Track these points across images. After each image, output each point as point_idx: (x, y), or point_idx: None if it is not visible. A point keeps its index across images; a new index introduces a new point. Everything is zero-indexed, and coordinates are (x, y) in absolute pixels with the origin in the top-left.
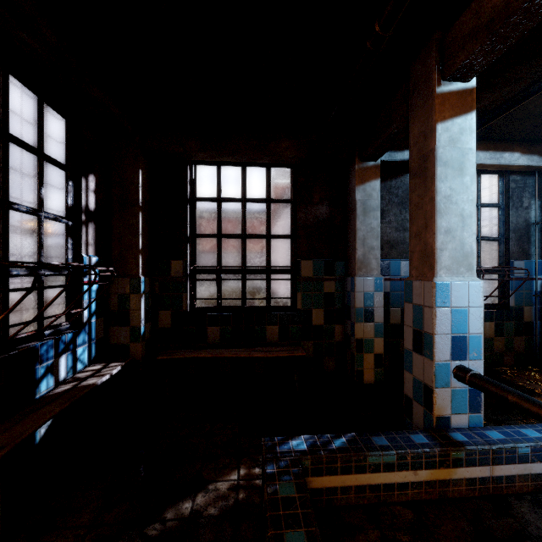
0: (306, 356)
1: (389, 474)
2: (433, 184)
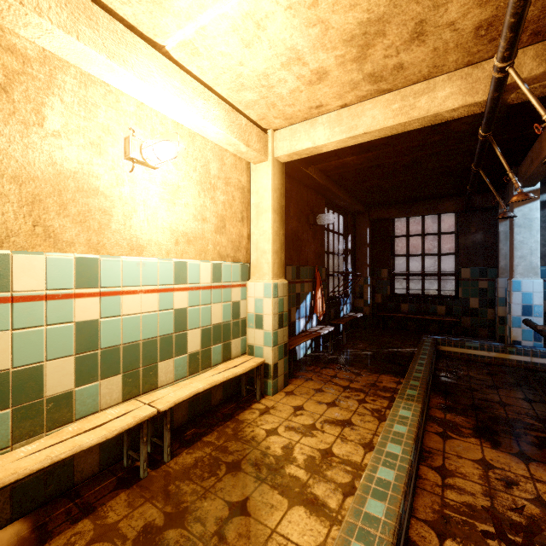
0: (464, 326)
1: (475, 351)
2: (512, 236)
